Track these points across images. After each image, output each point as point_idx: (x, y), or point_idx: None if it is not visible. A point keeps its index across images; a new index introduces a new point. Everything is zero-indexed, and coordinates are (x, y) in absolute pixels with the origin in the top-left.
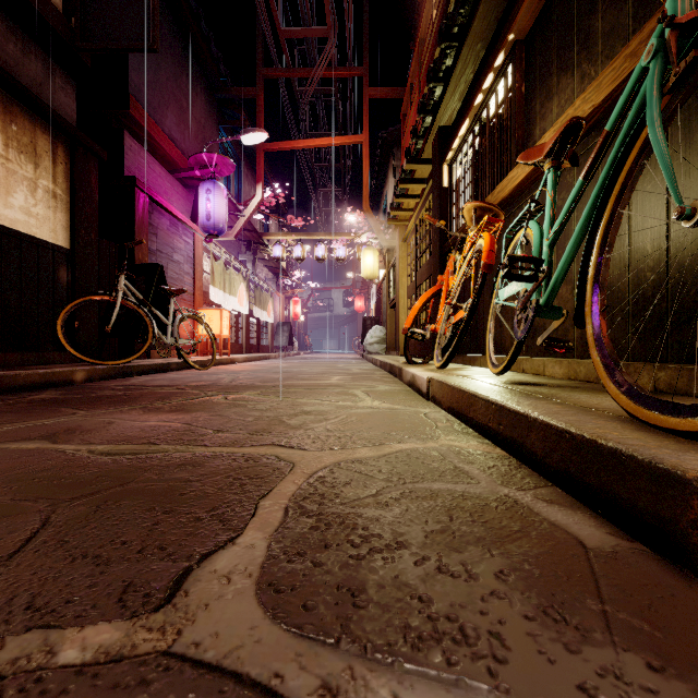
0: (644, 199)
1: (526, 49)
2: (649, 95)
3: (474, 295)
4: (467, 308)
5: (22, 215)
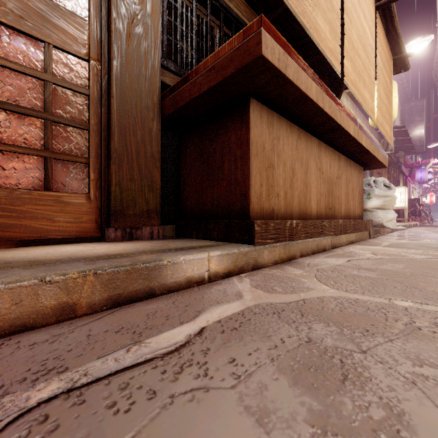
0: None
1: None
2: None
3: None
4: None
5: None
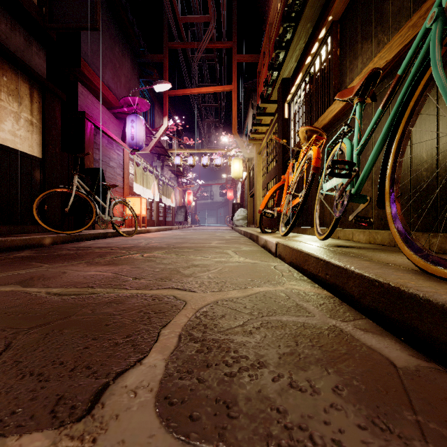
0: (421, 122)
1: (340, 26)
2: (432, 46)
3: (307, 187)
4: (301, 196)
5: (10, 136)
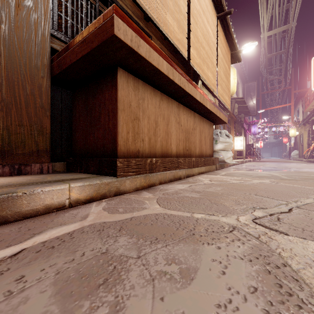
0: None
1: None
2: None
3: (310, 152)
4: (311, 153)
5: None
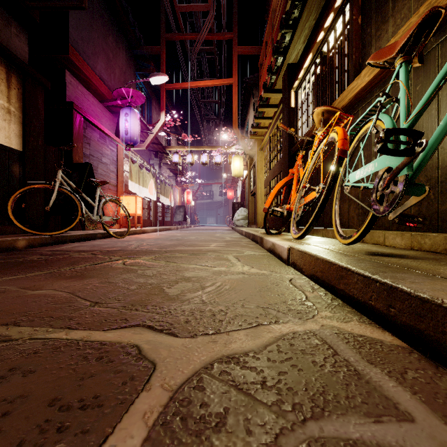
0: None
1: None
2: None
3: (331, 176)
4: (319, 190)
5: None
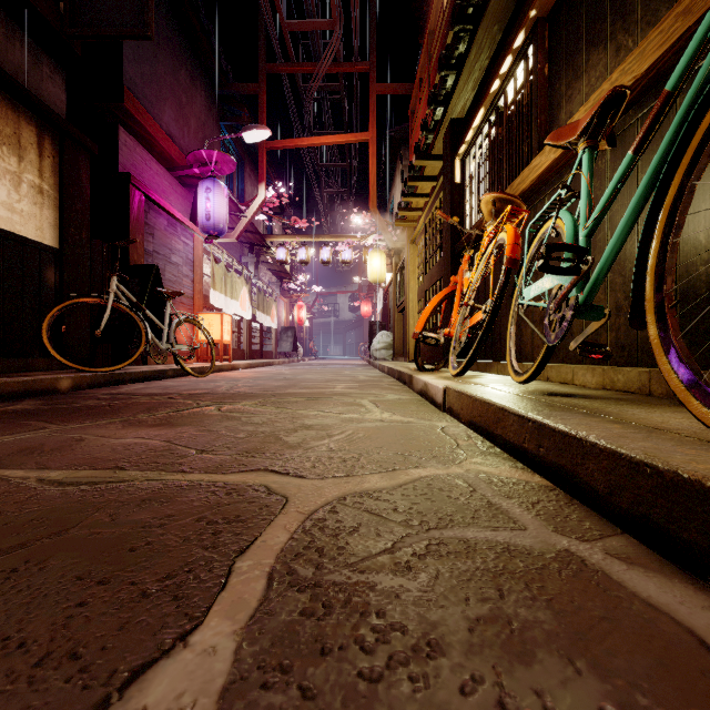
0: None
1: (549, 27)
2: None
3: (497, 293)
4: (486, 309)
5: (4, 211)
